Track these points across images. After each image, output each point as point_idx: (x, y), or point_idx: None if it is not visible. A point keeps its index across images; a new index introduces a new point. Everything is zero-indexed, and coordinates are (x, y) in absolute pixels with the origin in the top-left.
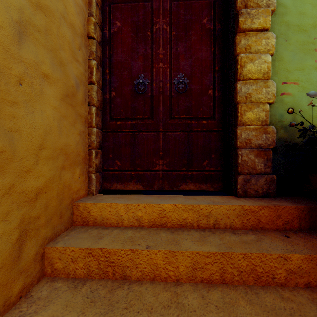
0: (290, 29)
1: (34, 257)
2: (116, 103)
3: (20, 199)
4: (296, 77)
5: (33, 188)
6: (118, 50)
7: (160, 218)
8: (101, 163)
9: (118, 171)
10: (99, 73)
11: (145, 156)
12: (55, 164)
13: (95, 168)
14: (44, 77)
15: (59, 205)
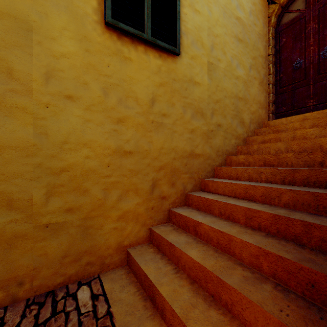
0: None
1: (252, 130)
2: (282, 79)
3: (250, 112)
4: None
5: (252, 111)
6: (283, 53)
7: (303, 120)
8: (274, 111)
9: (284, 112)
10: (273, 68)
11: (300, 100)
12: (257, 106)
13: (271, 111)
14: (254, 78)
15: (258, 120)
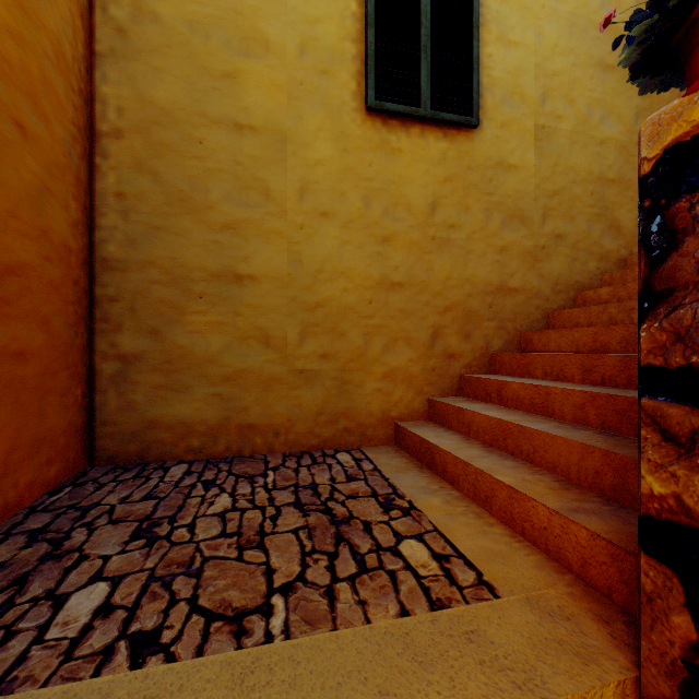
0: None
1: None
2: None
3: (636, 206)
4: None
5: None
6: None
7: None
8: None
9: None
10: None
11: None
12: None
13: None
14: None
15: None
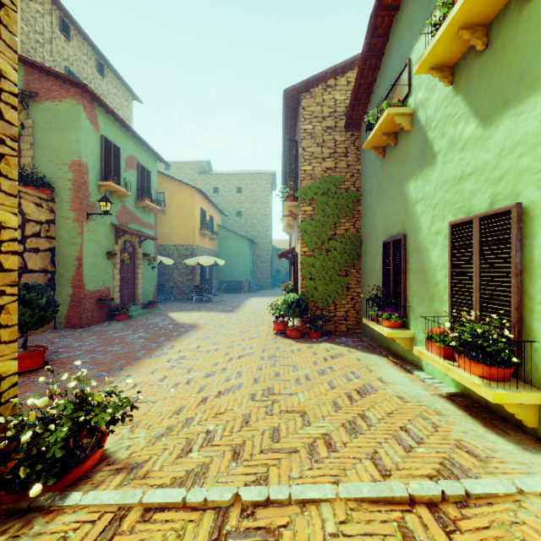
0: (40, 149)
1: None
2: None
3: None
4: (42, 164)
5: None
6: None
7: None
8: None
9: None
10: None
11: None
12: None
13: None
14: None
15: None
